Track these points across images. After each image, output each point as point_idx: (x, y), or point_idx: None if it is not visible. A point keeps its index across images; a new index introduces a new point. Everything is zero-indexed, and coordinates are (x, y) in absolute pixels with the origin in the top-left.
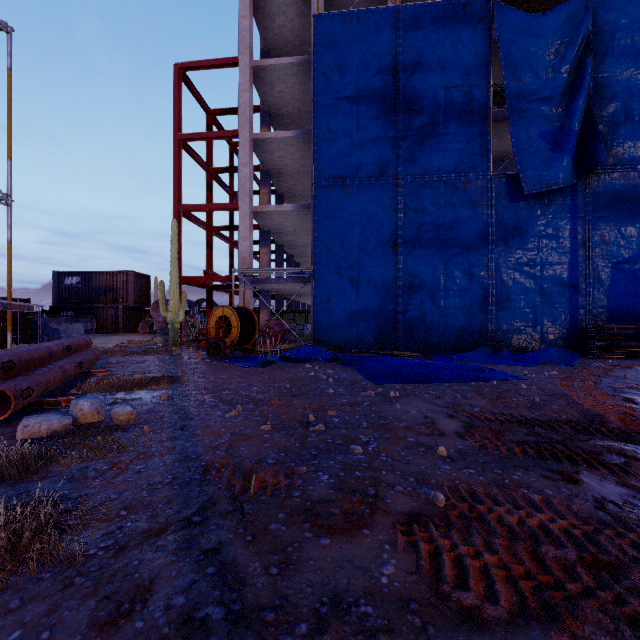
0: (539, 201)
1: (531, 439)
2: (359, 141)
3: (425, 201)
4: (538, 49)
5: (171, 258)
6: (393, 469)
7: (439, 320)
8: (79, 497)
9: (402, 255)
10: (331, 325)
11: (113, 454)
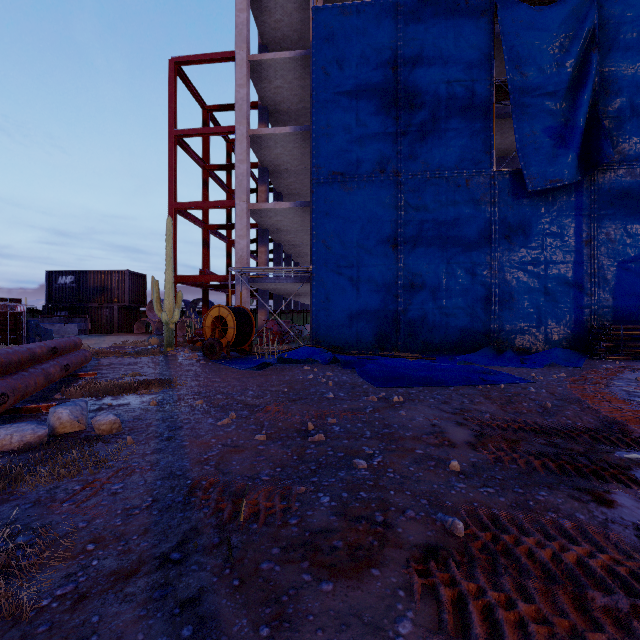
0: (543, 198)
1: (549, 450)
2: (359, 137)
3: (426, 198)
4: (542, 43)
5: (166, 257)
6: (402, 488)
7: (441, 320)
8: (41, 526)
9: (403, 254)
10: (330, 325)
11: (88, 471)
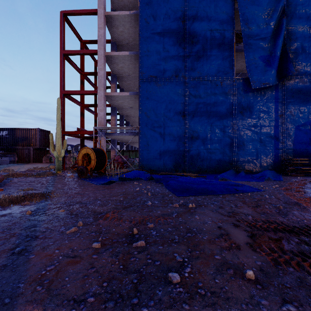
0: (259, 93)
1: (305, 249)
2: (164, 57)
3: (200, 91)
4: (259, 12)
5: (57, 120)
6: None
7: (207, 156)
8: None
9: (188, 120)
10: (149, 158)
11: None
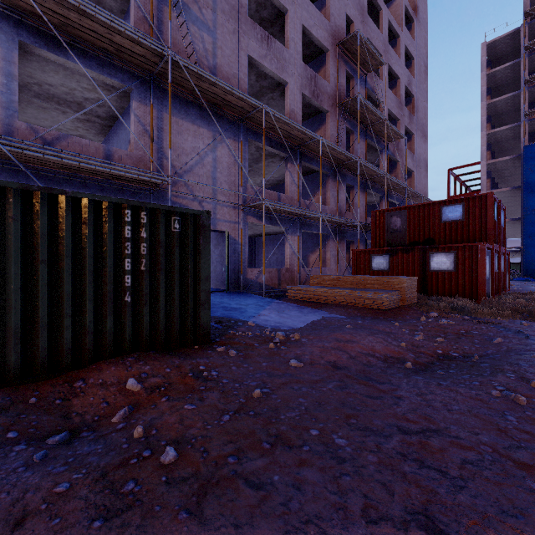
0: None
1: None
2: None
3: None
4: None
5: None
6: None
7: None
8: None
9: None
10: (533, 270)
11: None
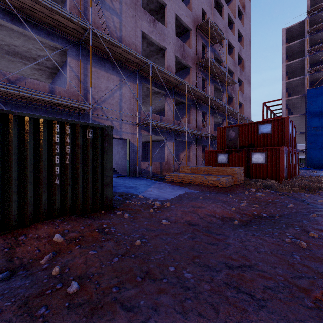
0: None
1: None
2: (321, 118)
3: None
4: None
5: None
6: None
7: None
8: None
9: None
10: (312, 163)
11: None
